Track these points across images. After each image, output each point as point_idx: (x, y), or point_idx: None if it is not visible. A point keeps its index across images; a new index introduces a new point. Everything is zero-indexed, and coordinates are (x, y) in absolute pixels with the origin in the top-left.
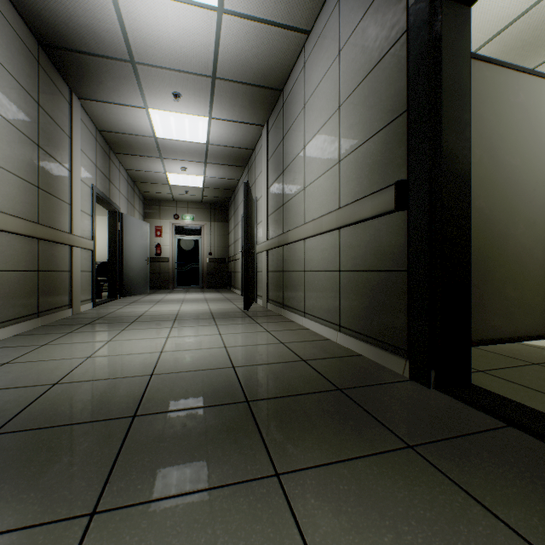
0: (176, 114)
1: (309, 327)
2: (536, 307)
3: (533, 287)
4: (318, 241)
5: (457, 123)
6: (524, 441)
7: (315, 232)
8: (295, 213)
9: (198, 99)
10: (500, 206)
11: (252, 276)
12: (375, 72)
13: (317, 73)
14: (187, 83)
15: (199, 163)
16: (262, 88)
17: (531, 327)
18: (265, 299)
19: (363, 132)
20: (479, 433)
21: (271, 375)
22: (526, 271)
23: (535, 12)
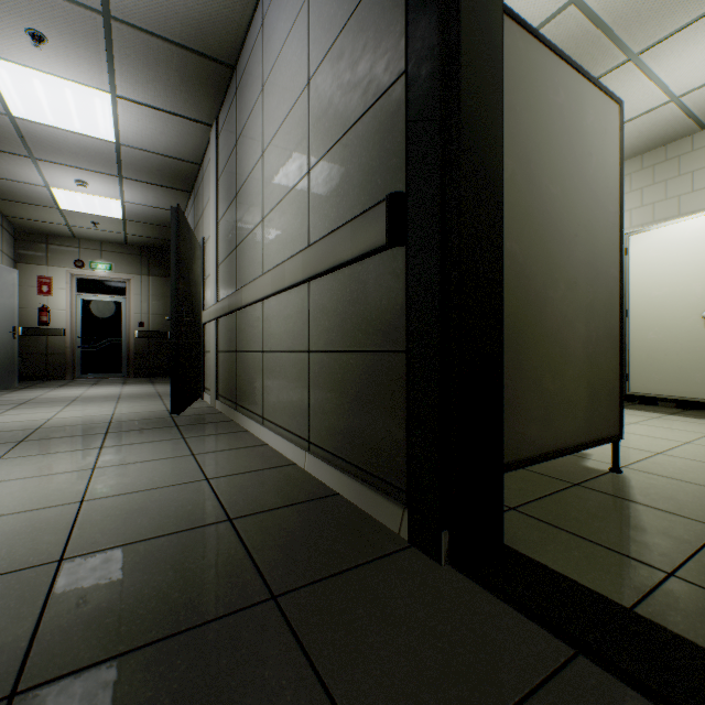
0: (45, 76)
1: (268, 441)
2: (578, 404)
3: (575, 375)
4: (280, 303)
5: (484, 93)
6: (615, 704)
7: (275, 287)
8: (251, 259)
9: (84, 53)
10: (537, 253)
11: (193, 359)
12: (359, 14)
13: (279, 32)
14: (55, 16)
15: (109, 177)
16: (201, 56)
17: (573, 433)
18: (213, 394)
19: (341, 118)
20: (534, 698)
21: (138, 573)
22: (567, 352)
23: (562, 20)
